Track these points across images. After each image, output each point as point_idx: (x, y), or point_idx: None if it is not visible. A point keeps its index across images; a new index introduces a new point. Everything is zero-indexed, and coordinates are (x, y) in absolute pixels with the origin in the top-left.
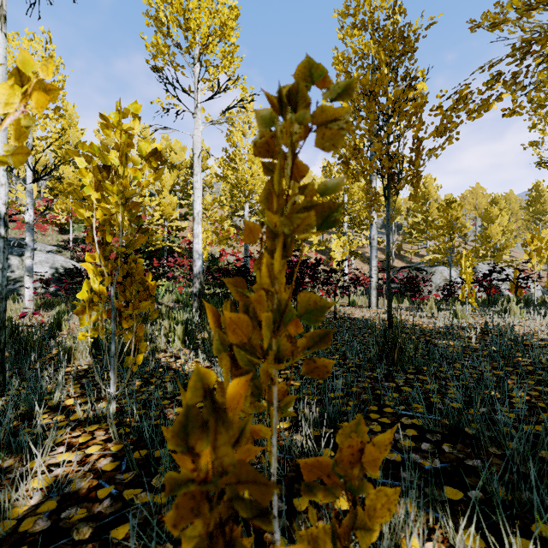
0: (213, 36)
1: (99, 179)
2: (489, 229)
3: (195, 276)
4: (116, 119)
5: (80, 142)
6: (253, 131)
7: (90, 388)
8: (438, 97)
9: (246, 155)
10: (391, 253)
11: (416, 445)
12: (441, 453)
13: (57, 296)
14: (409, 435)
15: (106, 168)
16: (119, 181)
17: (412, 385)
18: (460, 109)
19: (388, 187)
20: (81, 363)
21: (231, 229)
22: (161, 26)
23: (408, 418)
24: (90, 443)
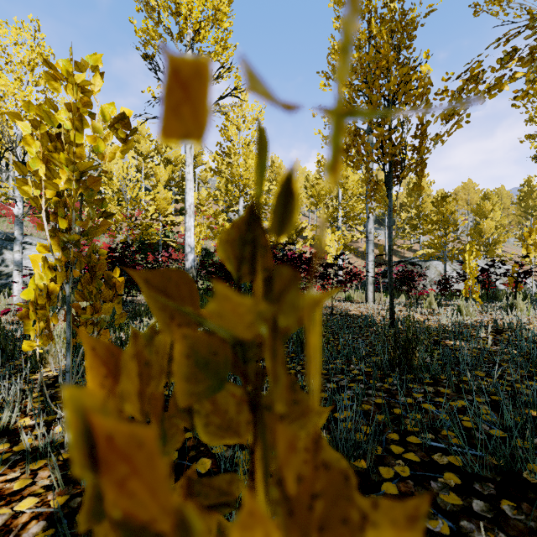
0: (206, 22)
1: (50, 149)
2: (482, 223)
3: (187, 270)
4: (64, 68)
5: None
6: (248, 125)
7: (49, 405)
8: (444, 79)
9: (240, 149)
10: (384, 248)
11: (464, 502)
12: (502, 518)
13: None
14: (451, 484)
15: (59, 135)
16: (71, 150)
17: (434, 401)
18: (470, 89)
19: (390, 175)
20: (52, 368)
21: (226, 224)
22: (152, 12)
23: (443, 454)
24: (26, 491)
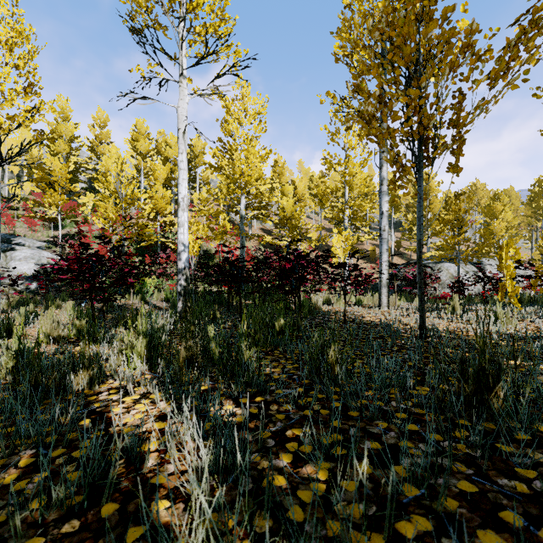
0: None
1: None
2: (492, 224)
3: (180, 271)
4: None
5: (73, 136)
6: (250, 119)
7: None
8: (487, 36)
9: (242, 145)
10: (390, 250)
11: None
12: None
13: (39, 294)
14: None
15: None
16: None
17: None
18: (531, 37)
19: (420, 155)
20: None
21: (227, 225)
22: None
23: None
24: None
